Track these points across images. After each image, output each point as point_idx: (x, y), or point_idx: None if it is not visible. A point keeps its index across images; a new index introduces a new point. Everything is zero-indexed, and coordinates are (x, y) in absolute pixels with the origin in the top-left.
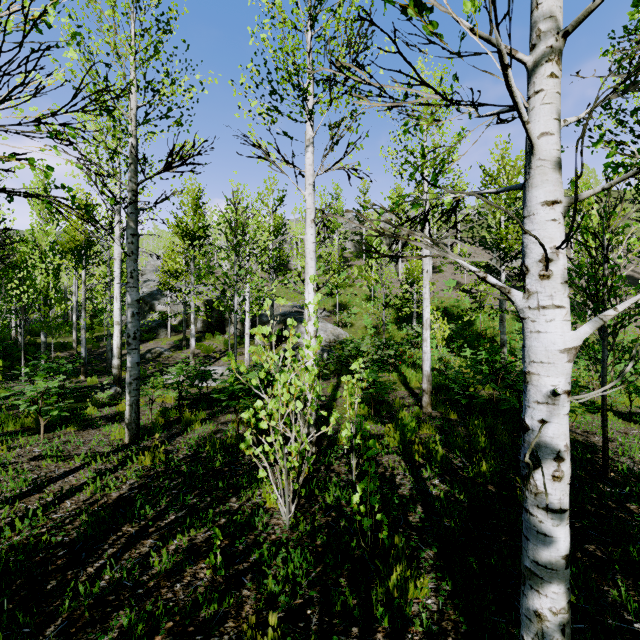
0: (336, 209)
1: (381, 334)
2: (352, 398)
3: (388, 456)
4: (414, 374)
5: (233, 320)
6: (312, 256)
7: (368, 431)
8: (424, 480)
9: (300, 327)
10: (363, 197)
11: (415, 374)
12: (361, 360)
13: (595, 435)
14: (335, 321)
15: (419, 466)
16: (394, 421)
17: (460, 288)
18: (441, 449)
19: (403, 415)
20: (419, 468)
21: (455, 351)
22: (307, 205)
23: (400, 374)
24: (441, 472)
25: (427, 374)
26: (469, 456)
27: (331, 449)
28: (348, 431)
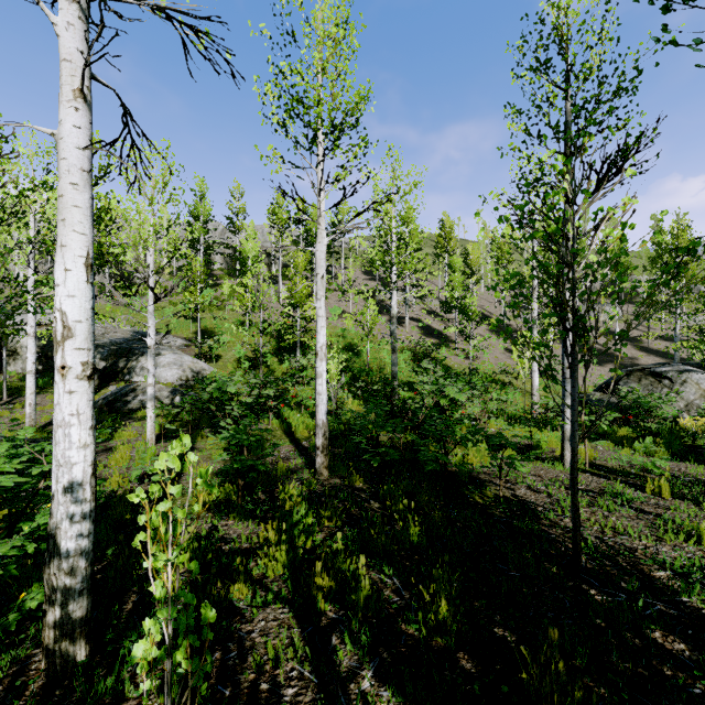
0: (200, 211)
1: (258, 368)
2: (157, 559)
3: (265, 613)
4: (300, 419)
5: (21, 351)
6: (78, 180)
7: (230, 542)
8: (344, 684)
9: (141, 360)
10: (237, 203)
11: (302, 419)
12: (189, 441)
13: (518, 485)
14: (197, 352)
15: (328, 630)
16: (276, 518)
17: (345, 317)
18: (366, 582)
19: (290, 493)
20: (328, 638)
21: (345, 386)
22: (62, 50)
23: (282, 420)
24: (371, 639)
25: (323, 424)
26: (402, 569)
27: (138, 626)
28: (149, 647)
